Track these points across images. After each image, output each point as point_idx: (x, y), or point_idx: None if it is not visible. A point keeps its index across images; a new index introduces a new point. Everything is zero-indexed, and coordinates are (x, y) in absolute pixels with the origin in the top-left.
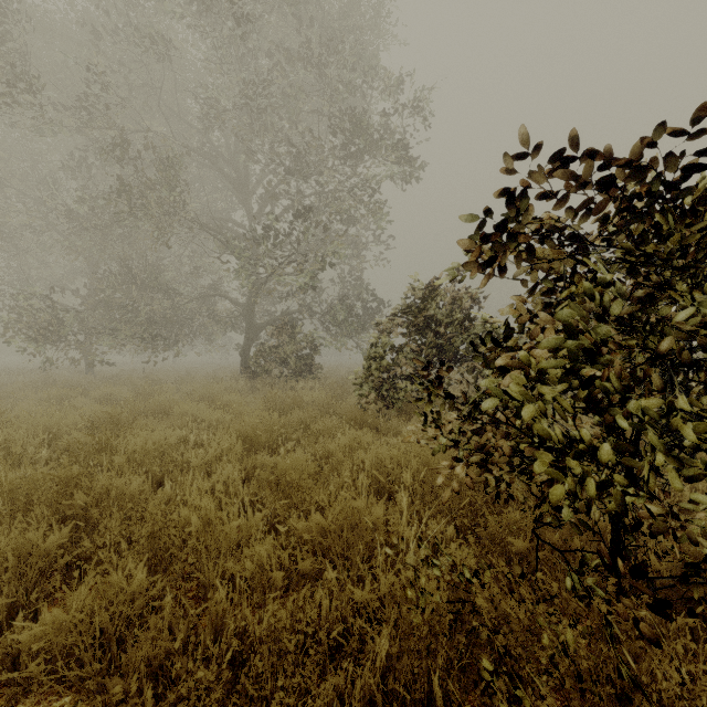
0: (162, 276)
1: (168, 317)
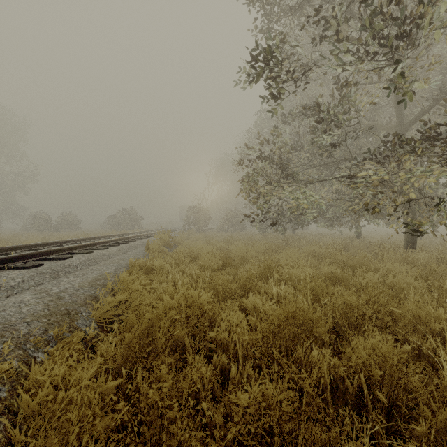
0: None
1: None
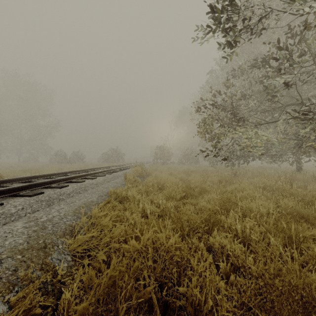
0: None
1: None
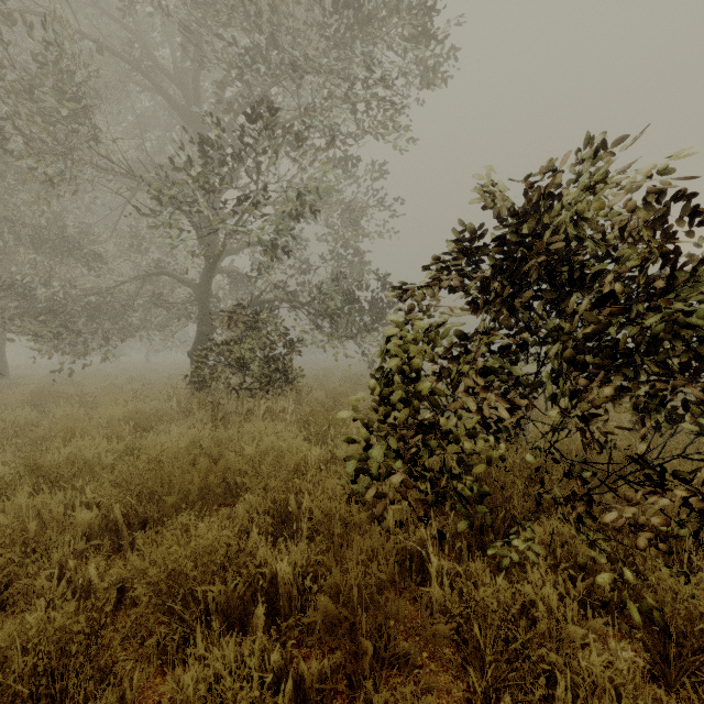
0: (91, 248)
1: (91, 302)
